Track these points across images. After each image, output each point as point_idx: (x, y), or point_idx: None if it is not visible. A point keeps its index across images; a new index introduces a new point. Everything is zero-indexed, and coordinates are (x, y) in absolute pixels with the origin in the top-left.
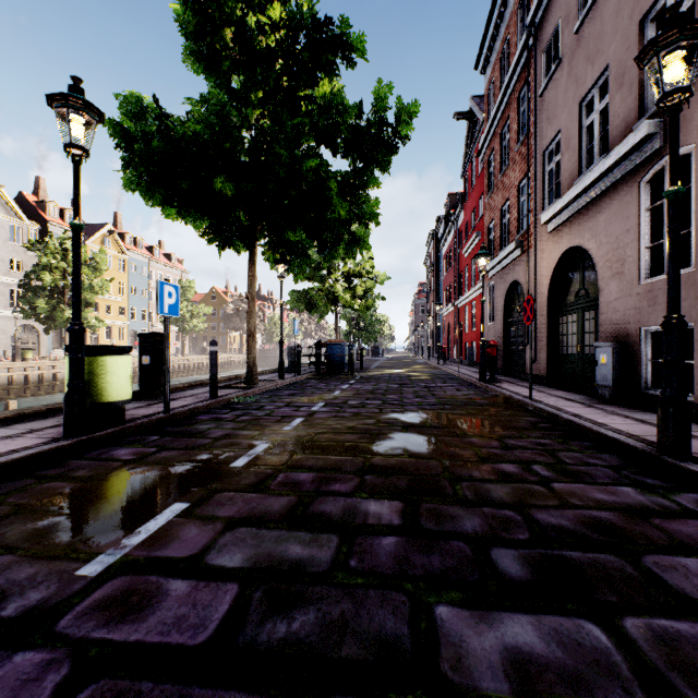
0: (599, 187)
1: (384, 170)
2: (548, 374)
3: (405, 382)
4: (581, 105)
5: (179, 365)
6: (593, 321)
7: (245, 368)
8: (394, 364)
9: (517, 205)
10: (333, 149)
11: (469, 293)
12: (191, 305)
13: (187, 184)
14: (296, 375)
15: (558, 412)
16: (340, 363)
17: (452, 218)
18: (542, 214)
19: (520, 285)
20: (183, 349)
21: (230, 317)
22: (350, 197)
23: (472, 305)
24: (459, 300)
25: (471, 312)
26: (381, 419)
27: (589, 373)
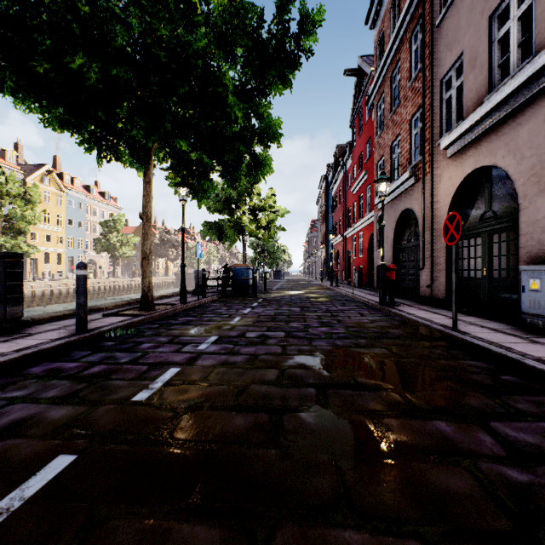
0: (522, 95)
1: (286, 84)
2: (446, 297)
3: (306, 304)
4: (491, 18)
5: (110, 286)
6: (505, 243)
7: (170, 288)
8: (293, 286)
9: (409, 138)
10: (232, 61)
11: (357, 225)
12: (121, 235)
13: (44, 69)
14: (200, 298)
15: (517, 356)
16: (245, 286)
17: (341, 163)
18: (440, 140)
19: (411, 213)
20: (114, 272)
21: (157, 246)
22: (249, 101)
23: (360, 235)
24: (348, 231)
25: (359, 241)
26: (285, 368)
27: (499, 298)
